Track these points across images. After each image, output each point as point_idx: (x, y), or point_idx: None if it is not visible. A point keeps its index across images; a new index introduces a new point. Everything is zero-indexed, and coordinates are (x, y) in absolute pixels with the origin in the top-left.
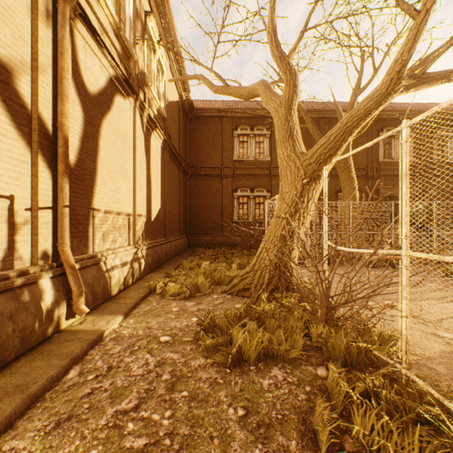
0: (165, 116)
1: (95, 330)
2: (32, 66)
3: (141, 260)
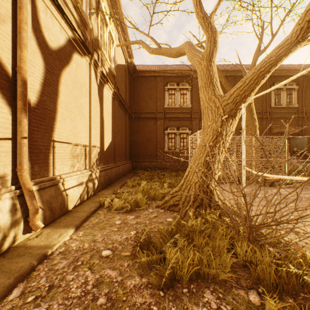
0: (115, 74)
1: (47, 244)
2: None
3: (94, 180)
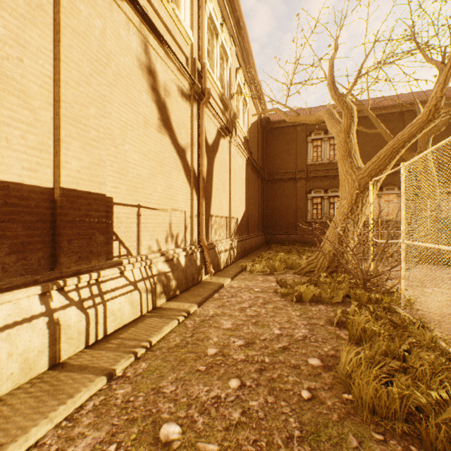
0: (248, 138)
1: (219, 282)
2: (190, 144)
3: (234, 249)
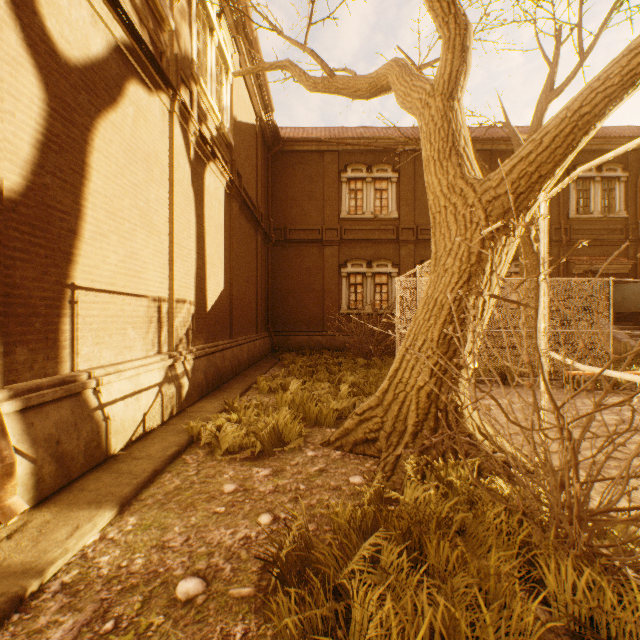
0: (232, 142)
1: (30, 561)
2: None
3: (181, 380)
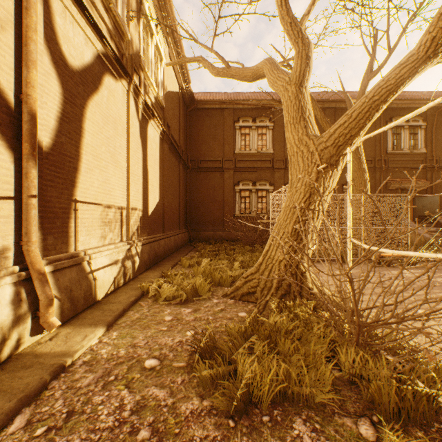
0: (164, 105)
1: (65, 350)
2: None
3: (135, 258)
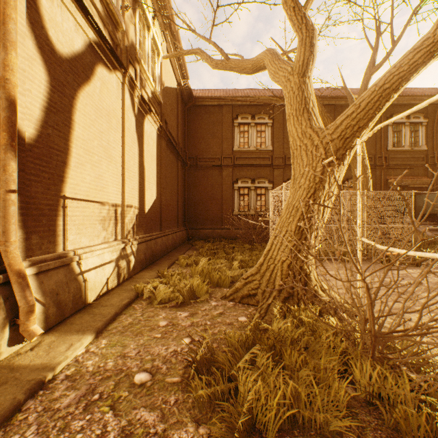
0: (161, 101)
1: (46, 362)
2: None
3: (130, 257)
